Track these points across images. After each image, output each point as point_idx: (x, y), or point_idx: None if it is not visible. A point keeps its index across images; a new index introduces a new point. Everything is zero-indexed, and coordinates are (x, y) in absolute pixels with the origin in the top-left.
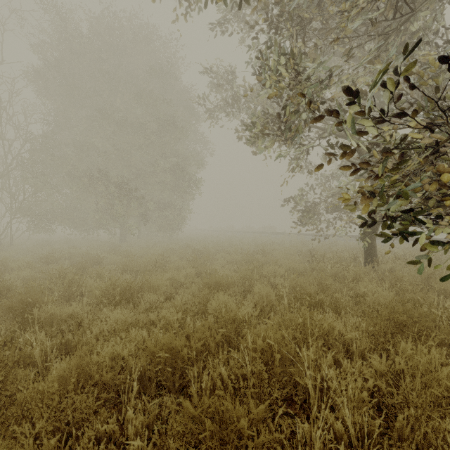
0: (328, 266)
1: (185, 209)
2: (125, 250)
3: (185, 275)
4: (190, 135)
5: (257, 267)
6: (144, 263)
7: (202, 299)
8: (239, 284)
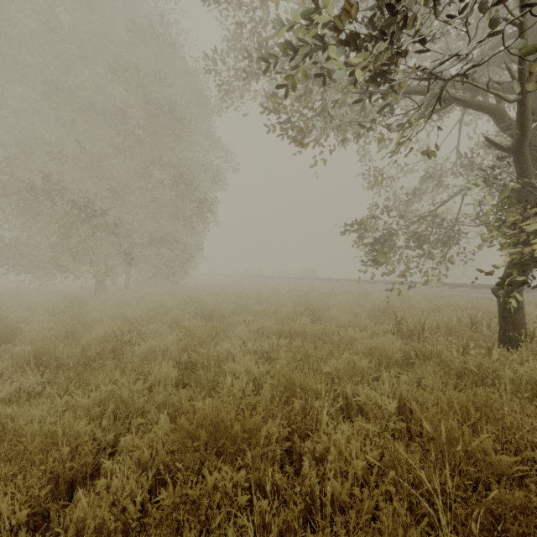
0: (453, 349)
1: (194, 245)
2: (77, 311)
3: (157, 379)
4: (199, 137)
5: (312, 354)
6: (80, 345)
7: (150, 535)
8: (277, 414)
